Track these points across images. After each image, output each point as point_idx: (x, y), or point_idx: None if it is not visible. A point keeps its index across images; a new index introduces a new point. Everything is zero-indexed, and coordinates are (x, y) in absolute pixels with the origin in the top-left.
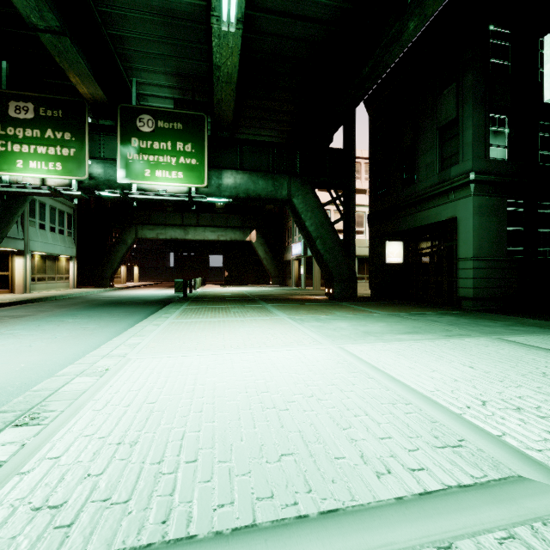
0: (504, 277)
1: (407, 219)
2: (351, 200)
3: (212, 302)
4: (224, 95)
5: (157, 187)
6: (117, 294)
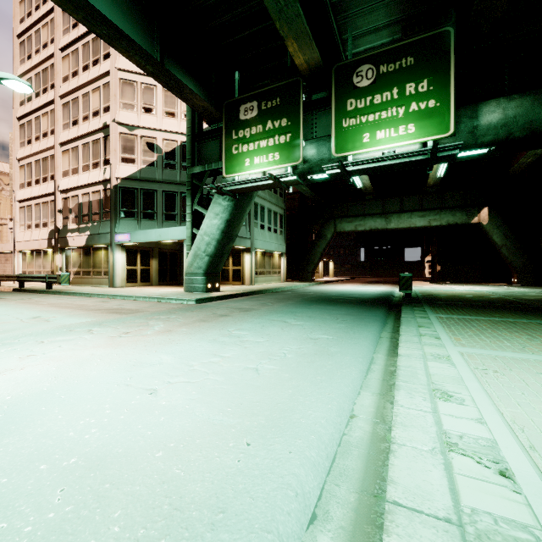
0: None
1: None
2: None
3: (468, 308)
4: None
5: (377, 155)
6: (321, 289)
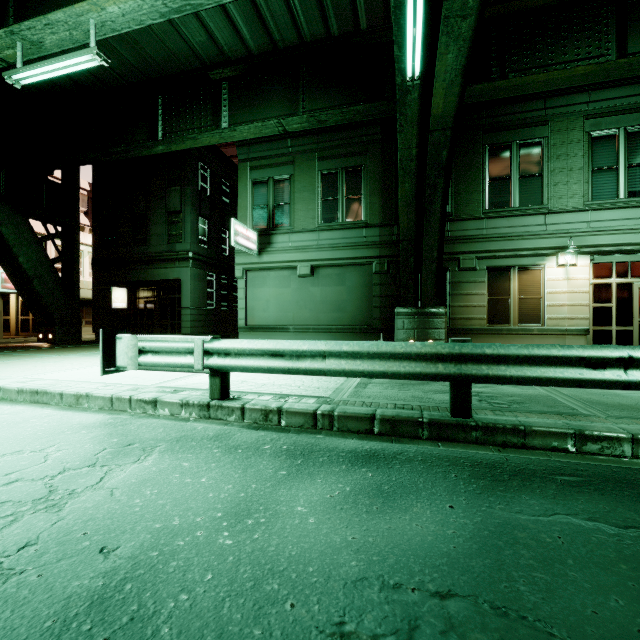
0: (206, 320)
1: (140, 272)
2: (76, 242)
3: None
4: None
5: None
6: None
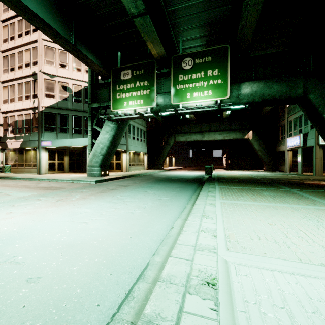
0: None
1: None
2: None
3: (235, 183)
4: (248, 19)
5: (194, 104)
6: (167, 173)
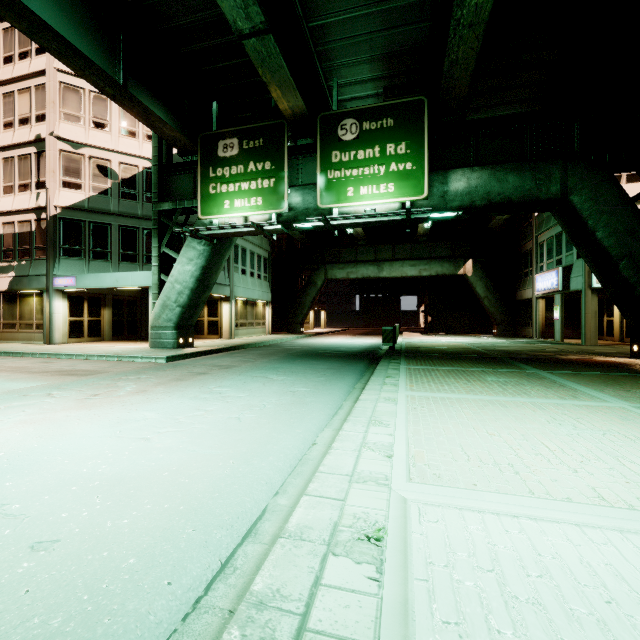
0: None
1: None
2: None
3: (437, 359)
4: (462, 52)
5: (361, 209)
6: (310, 342)
